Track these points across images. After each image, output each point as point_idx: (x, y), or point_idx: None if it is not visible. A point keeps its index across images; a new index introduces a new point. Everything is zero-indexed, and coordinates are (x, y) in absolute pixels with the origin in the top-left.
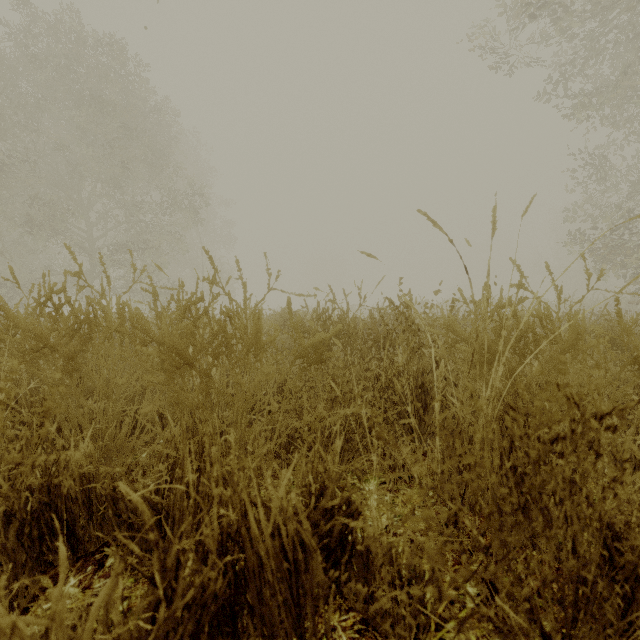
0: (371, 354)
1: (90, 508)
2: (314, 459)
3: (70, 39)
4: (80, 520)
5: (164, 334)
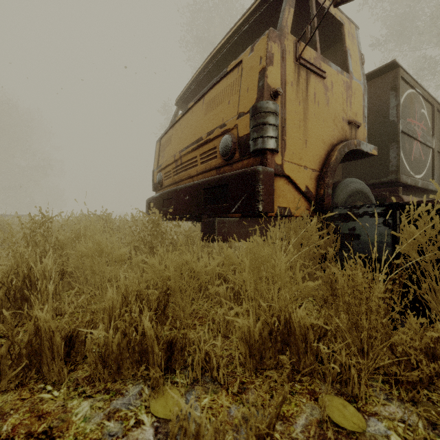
0: None
1: None
2: None
3: None
4: None
5: None
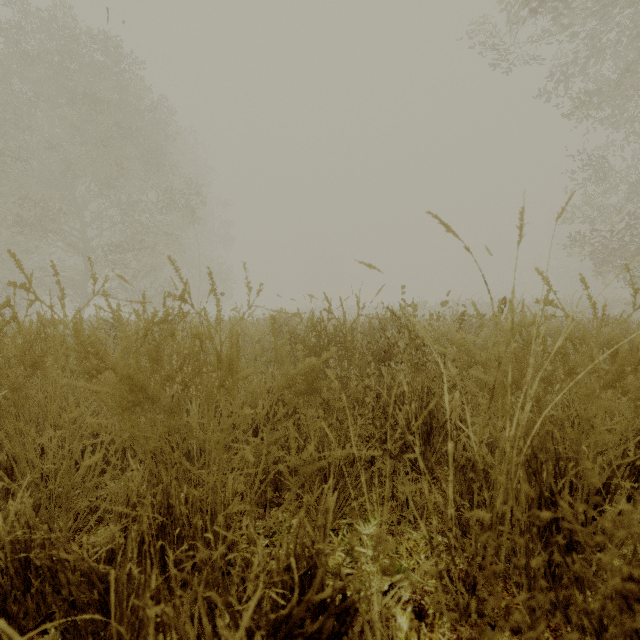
0: (370, 370)
1: (27, 576)
2: (299, 530)
3: (63, 36)
4: (13, 593)
5: (117, 364)
